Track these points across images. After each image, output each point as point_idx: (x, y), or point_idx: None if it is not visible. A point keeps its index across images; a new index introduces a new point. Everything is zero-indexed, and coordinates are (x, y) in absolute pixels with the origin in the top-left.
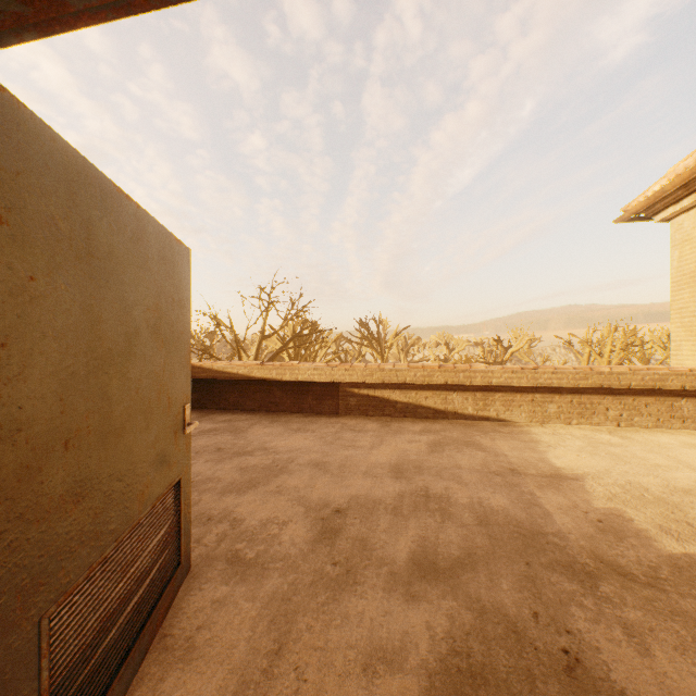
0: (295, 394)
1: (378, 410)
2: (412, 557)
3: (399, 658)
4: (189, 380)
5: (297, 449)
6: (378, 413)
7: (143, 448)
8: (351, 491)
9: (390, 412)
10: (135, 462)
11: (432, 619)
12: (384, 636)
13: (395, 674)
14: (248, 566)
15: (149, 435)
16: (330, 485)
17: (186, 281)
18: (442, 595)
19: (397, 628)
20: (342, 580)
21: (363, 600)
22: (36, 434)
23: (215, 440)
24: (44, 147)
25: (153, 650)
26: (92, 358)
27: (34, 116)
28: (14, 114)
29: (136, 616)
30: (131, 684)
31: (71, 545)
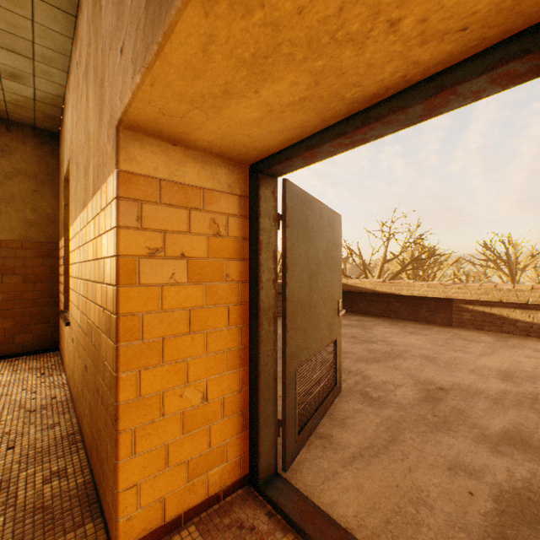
0: (410, 306)
1: (495, 326)
2: (504, 431)
3: (477, 474)
4: (340, 287)
5: (410, 345)
6: (495, 329)
7: (322, 317)
8: (455, 379)
9: (509, 330)
10: (319, 322)
11: (512, 467)
12: (467, 461)
13: (471, 479)
14: (373, 400)
15: (324, 311)
16: (435, 372)
17: (338, 233)
18: (527, 459)
19: (479, 461)
20: (438, 425)
21: (453, 439)
22: (294, 300)
23: (350, 331)
24: (296, 194)
25: (326, 417)
26: (307, 273)
27: (294, 185)
28: (290, 188)
29: (319, 395)
30: (318, 424)
31: (302, 347)
